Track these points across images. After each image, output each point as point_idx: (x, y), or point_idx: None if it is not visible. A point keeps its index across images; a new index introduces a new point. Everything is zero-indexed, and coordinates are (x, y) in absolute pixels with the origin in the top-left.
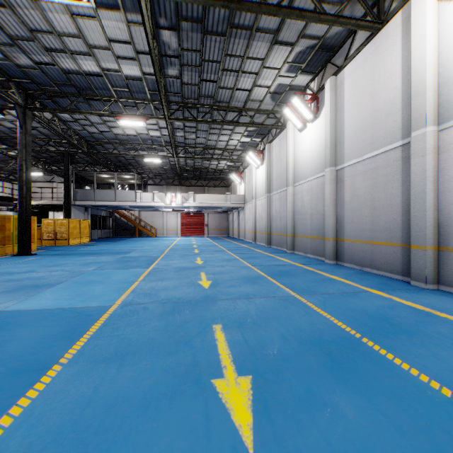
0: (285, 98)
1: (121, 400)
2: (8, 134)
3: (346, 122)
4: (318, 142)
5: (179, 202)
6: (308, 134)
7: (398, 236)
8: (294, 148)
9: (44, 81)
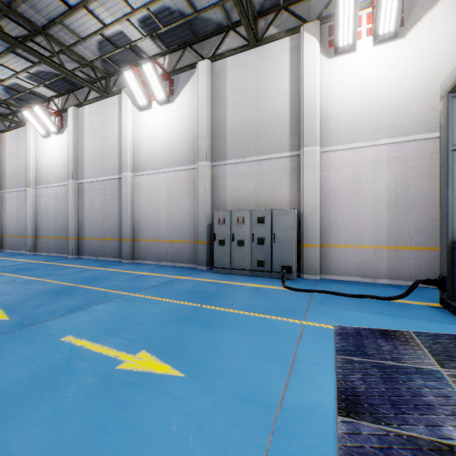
0: (25, 97)
1: None
2: None
3: (86, 148)
4: (63, 155)
5: None
6: (53, 143)
7: (117, 234)
8: (36, 150)
9: None
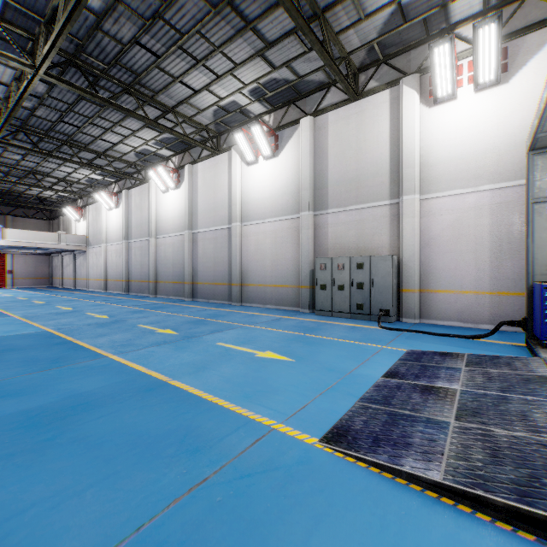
0: (149, 158)
1: (126, 338)
2: None
3: (199, 201)
4: (179, 208)
5: None
6: (171, 198)
7: (227, 279)
8: (156, 204)
9: None
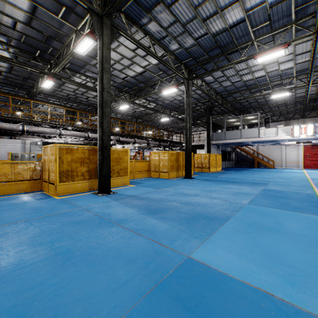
0: None
1: None
2: (178, 105)
3: None
4: None
5: (310, 133)
6: None
7: None
8: None
9: (199, 54)
